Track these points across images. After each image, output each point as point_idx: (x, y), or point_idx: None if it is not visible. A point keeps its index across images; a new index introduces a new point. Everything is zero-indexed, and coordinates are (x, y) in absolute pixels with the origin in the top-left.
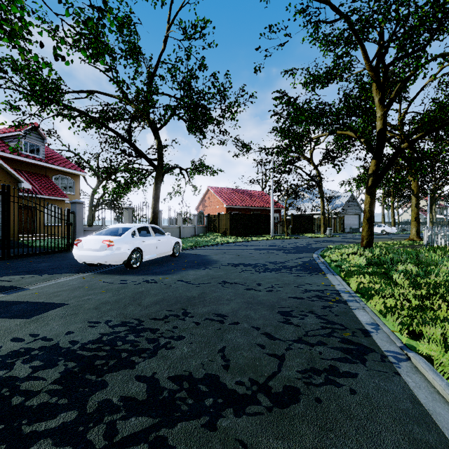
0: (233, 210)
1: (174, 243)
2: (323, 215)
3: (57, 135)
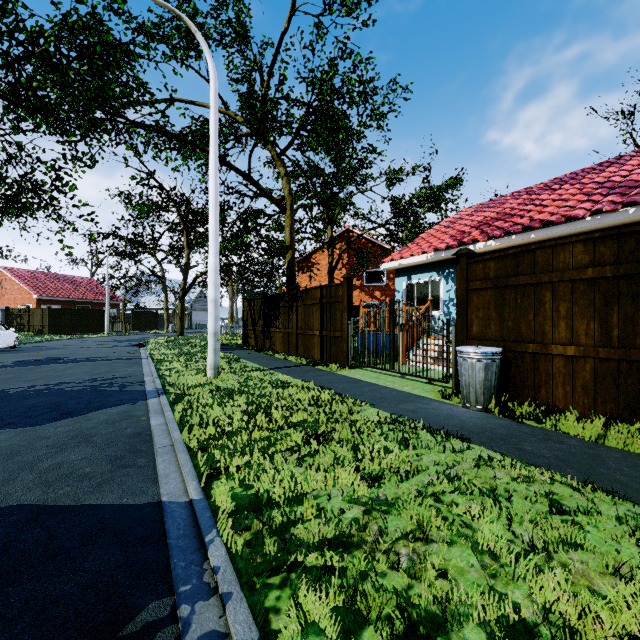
0: (48, 302)
1: (15, 337)
2: (166, 311)
3: None
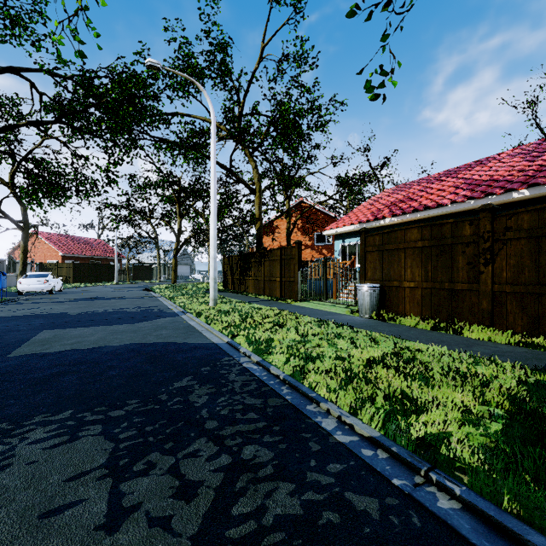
0: (70, 258)
1: (62, 284)
2: (159, 265)
3: None
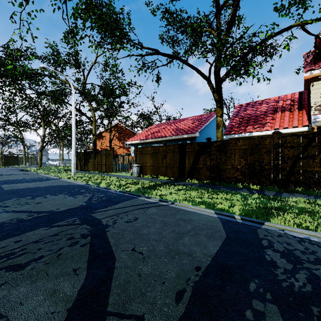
0: None
1: None
2: (24, 155)
3: None
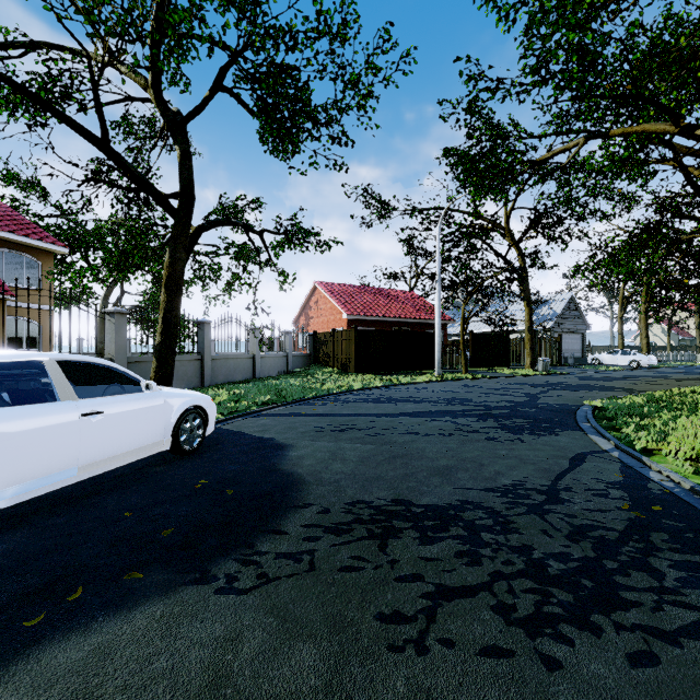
0: (360, 323)
1: (178, 414)
2: (529, 332)
3: (44, 189)
